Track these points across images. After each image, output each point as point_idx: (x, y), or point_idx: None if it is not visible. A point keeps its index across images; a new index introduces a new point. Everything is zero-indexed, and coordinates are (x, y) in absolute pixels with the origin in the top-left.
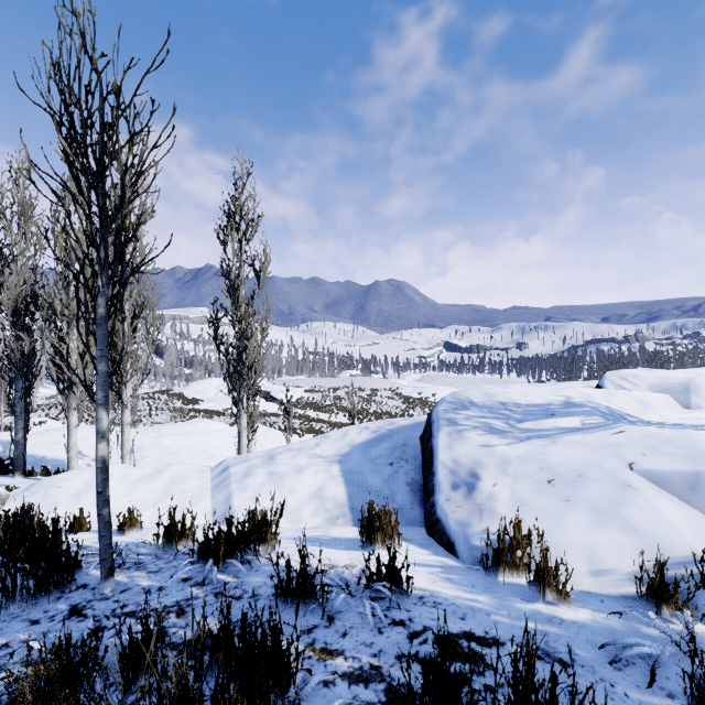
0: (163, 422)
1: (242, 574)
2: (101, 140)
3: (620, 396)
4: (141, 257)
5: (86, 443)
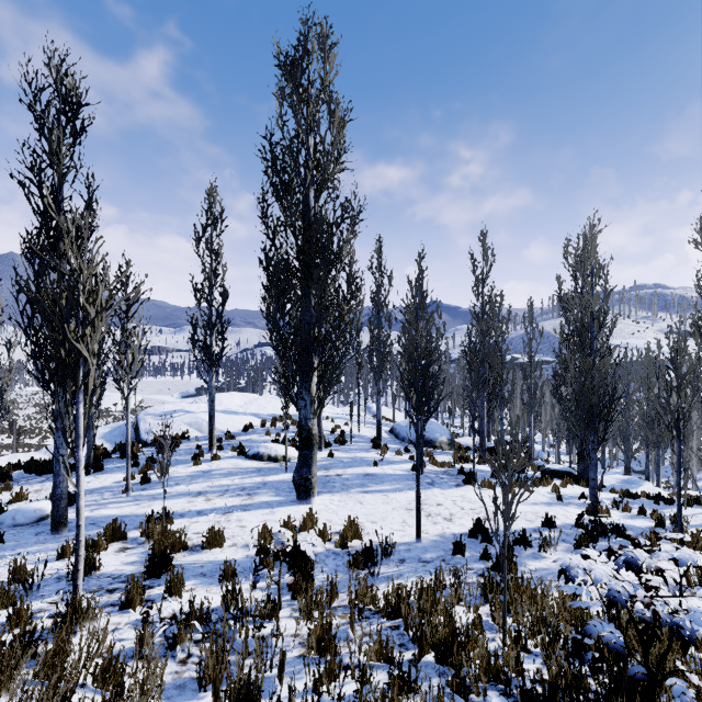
0: None
1: None
2: None
3: (194, 406)
4: None
5: None
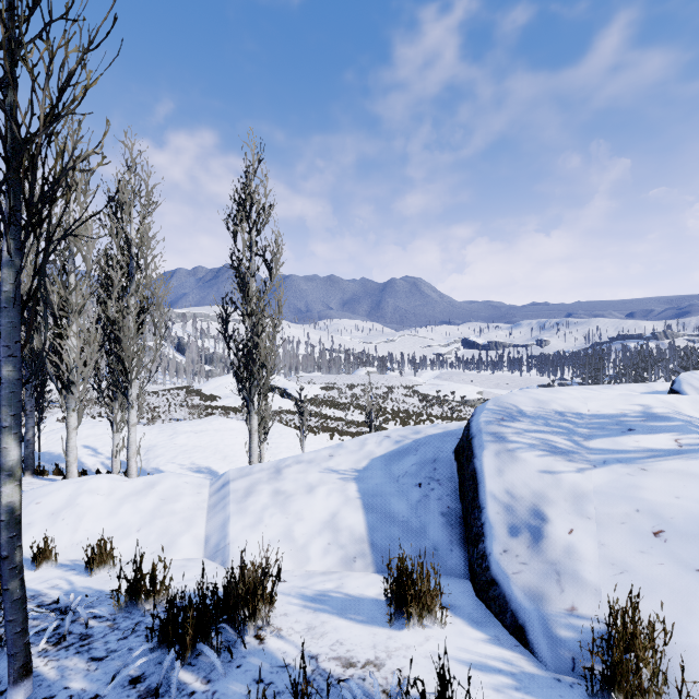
0: (181, 418)
1: (217, 673)
2: (8, 37)
3: None
4: (147, 248)
5: (102, 440)
